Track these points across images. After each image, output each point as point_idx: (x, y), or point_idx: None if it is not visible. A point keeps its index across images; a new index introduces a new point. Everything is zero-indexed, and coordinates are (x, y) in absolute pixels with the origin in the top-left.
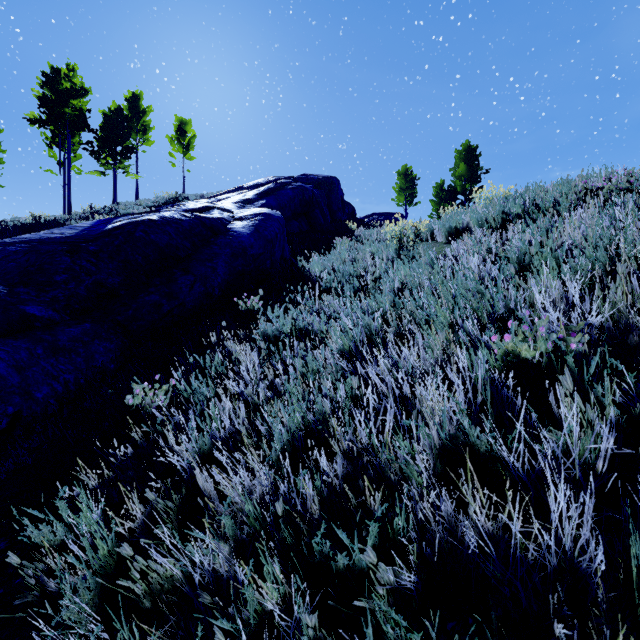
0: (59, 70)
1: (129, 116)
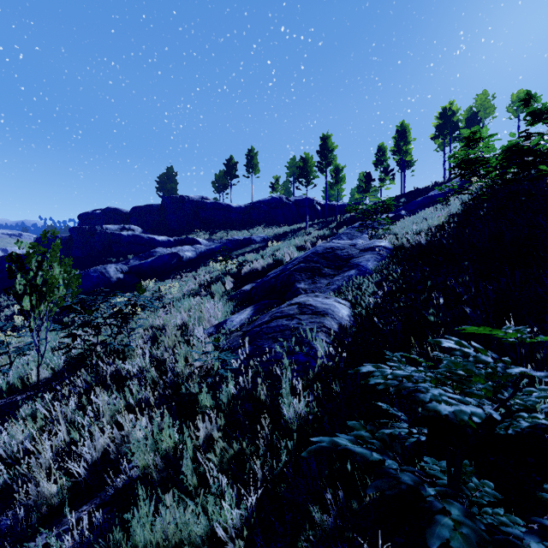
0: (446, 108)
1: (477, 108)
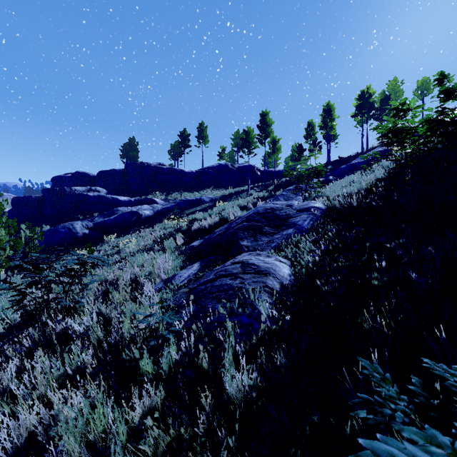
0: (364, 91)
1: (389, 92)
